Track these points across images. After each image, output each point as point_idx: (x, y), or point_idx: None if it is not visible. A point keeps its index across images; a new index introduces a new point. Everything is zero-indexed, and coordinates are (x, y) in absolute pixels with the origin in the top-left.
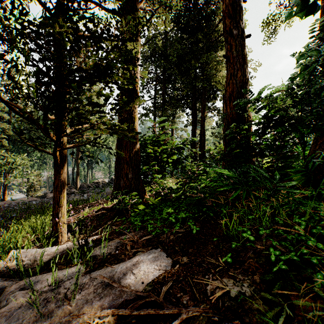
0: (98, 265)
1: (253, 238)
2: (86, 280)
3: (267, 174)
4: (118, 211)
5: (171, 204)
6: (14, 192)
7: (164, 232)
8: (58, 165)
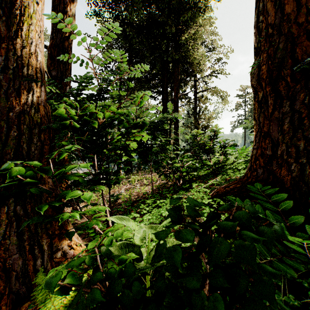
0: None
1: None
2: None
3: None
4: None
5: None
6: None
7: None
8: None
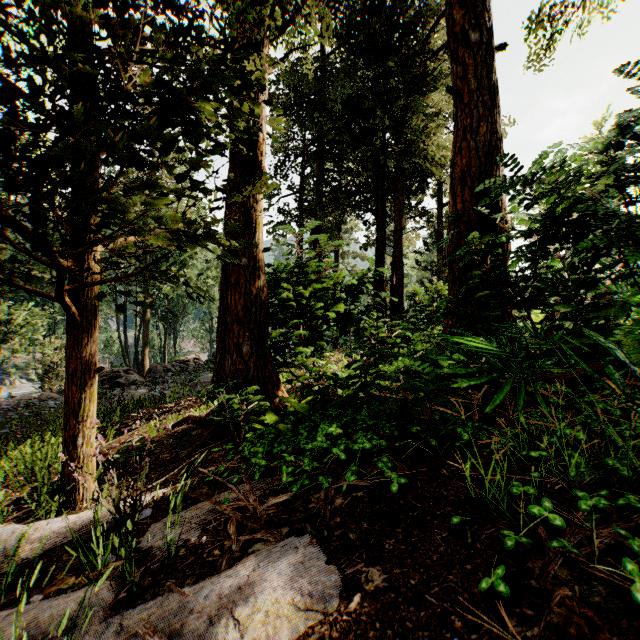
0: (152, 578)
1: (562, 520)
2: (108, 638)
3: (618, 348)
4: (218, 426)
5: (336, 413)
6: (17, 381)
7: (320, 484)
8: (76, 325)
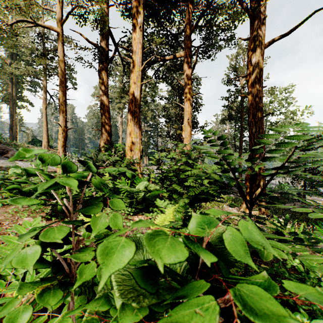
0: None
1: None
2: None
3: None
4: None
5: None
6: None
7: None
8: None
